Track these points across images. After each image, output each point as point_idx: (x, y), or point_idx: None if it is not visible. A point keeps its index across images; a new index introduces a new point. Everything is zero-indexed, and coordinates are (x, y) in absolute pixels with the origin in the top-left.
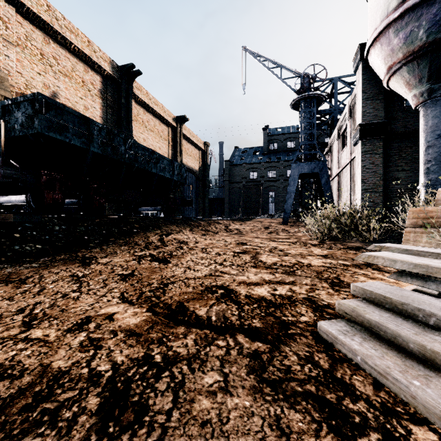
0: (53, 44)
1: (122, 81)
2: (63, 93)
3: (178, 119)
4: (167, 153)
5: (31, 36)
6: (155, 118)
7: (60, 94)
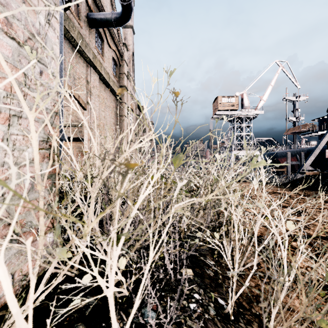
0: None
1: None
2: None
3: None
4: None
5: None
6: None
7: None
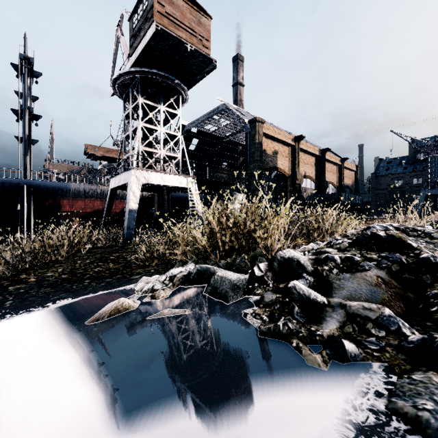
0: (305, 155)
1: (322, 156)
2: (306, 171)
3: (342, 160)
4: (336, 180)
5: (301, 156)
6: (331, 164)
7: (306, 172)
